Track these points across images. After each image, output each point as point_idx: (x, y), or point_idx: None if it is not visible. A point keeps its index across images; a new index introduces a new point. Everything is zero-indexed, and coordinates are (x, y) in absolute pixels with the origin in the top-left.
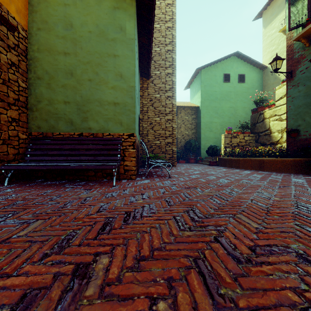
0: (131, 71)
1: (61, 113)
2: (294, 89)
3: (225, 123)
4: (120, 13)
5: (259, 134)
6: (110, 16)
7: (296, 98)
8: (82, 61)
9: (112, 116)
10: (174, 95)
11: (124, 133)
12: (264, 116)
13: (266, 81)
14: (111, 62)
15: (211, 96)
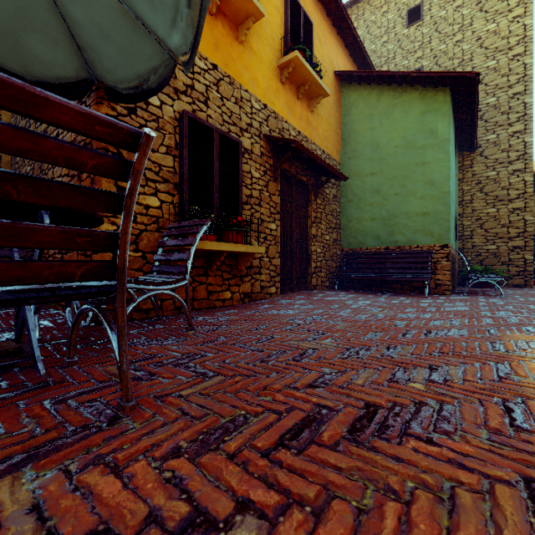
0: (445, 175)
1: (368, 230)
2: None
3: None
4: (430, 117)
5: None
6: (418, 124)
7: None
8: (388, 178)
9: (421, 228)
10: (528, 167)
11: (435, 245)
12: None
13: None
14: (419, 172)
15: None
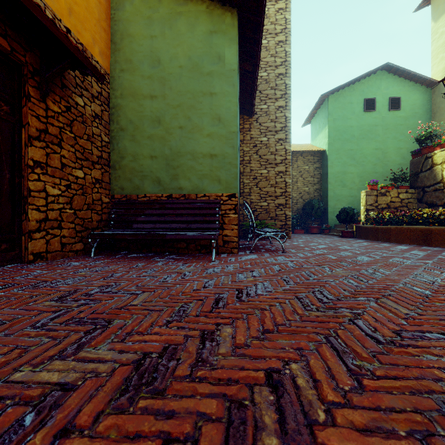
0: (233, 112)
1: (147, 170)
2: None
3: (366, 174)
4: (218, 39)
5: (424, 190)
6: (205, 44)
7: None
8: (172, 105)
9: (208, 172)
10: (287, 138)
11: (223, 194)
12: (433, 162)
13: (437, 105)
14: (207, 103)
15: (344, 135)
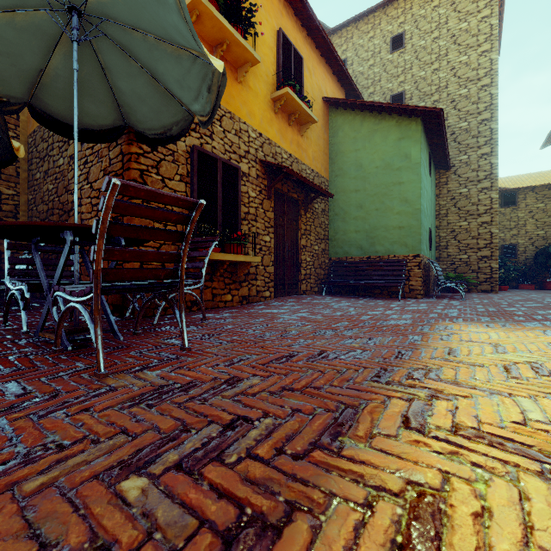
0: (417, 194)
1: (353, 241)
2: None
3: None
4: (405, 143)
5: None
6: (395, 148)
7: None
8: (370, 195)
9: (397, 240)
10: (493, 185)
11: (409, 255)
12: None
13: None
14: (396, 190)
15: None
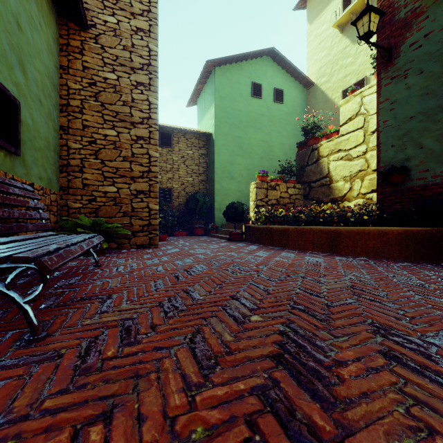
0: None
1: None
2: (397, 83)
3: (254, 167)
4: None
5: (310, 185)
6: None
7: (401, 102)
8: None
9: None
10: (153, 84)
11: None
12: (320, 154)
13: (312, 106)
14: None
15: (231, 118)
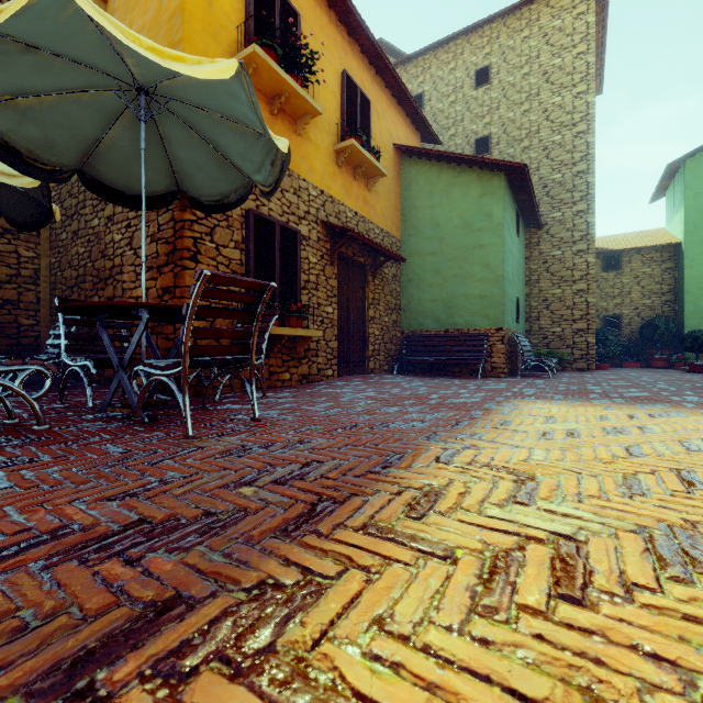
0: (500, 259)
1: (428, 311)
2: None
3: None
4: (487, 200)
5: None
6: (475, 206)
7: None
8: (448, 258)
9: (478, 311)
10: (590, 248)
11: (491, 328)
12: None
13: None
14: (477, 254)
15: None
